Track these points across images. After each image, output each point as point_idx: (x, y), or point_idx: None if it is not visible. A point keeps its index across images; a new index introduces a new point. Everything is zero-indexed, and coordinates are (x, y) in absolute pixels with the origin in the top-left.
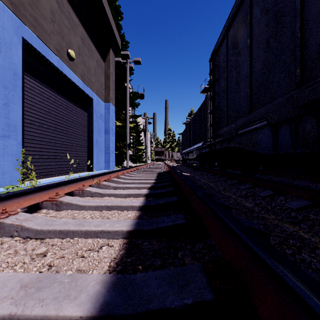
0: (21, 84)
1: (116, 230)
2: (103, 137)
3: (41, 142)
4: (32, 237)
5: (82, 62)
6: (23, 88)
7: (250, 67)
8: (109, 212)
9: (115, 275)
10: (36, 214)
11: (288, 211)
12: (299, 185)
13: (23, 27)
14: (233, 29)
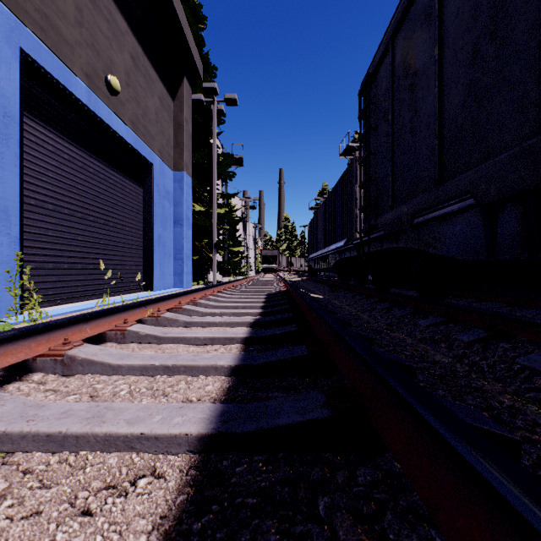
0: (17, 133)
1: (173, 433)
2: (172, 232)
3: (57, 240)
4: None
5: (133, 99)
6: (21, 141)
7: (439, 99)
8: (169, 379)
9: None
10: (16, 386)
11: (527, 374)
12: (540, 321)
13: (22, 30)
14: (405, 32)
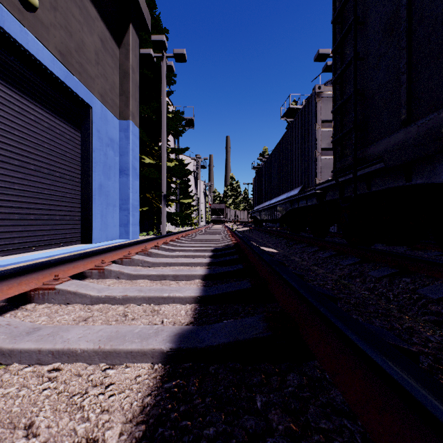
0: None
1: None
2: (117, 181)
3: None
4: None
5: (62, 27)
6: None
7: None
8: None
9: None
10: None
11: None
12: None
13: None
14: None
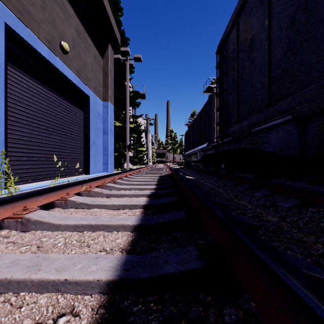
0: (3, 76)
1: (88, 279)
2: (101, 138)
3: (29, 143)
4: None
5: (77, 57)
6: (6, 81)
7: (268, 53)
8: (92, 234)
9: None
10: None
11: None
12: None
13: (6, 11)
14: (245, 12)
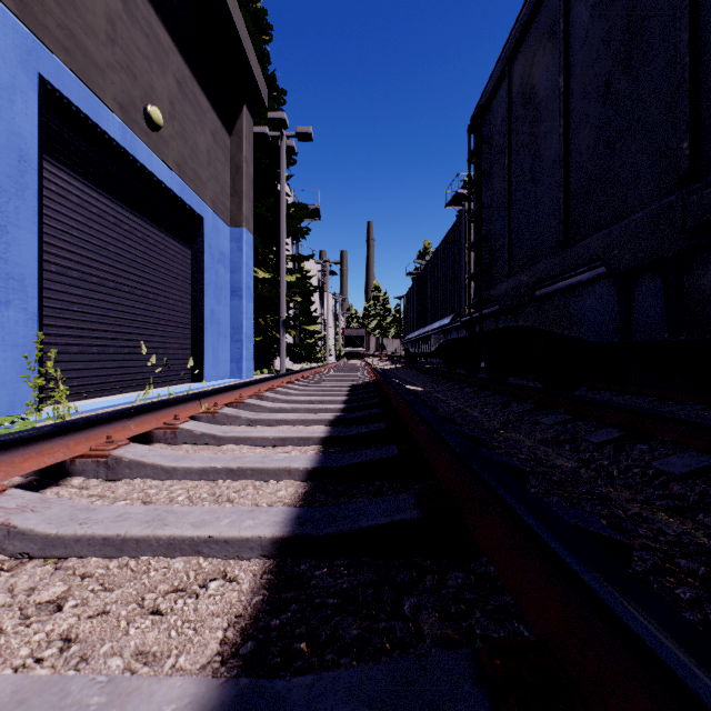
0: (36, 182)
1: (245, 536)
2: (228, 305)
3: (84, 316)
4: (35, 553)
5: (179, 135)
6: (41, 192)
7: (565, 142)
8: (234, 484)
9: (233, 682)
10: (55, 491)
11: (662, 480)
12: (685, 417)
13: (42, 51)
14: (525, 55)
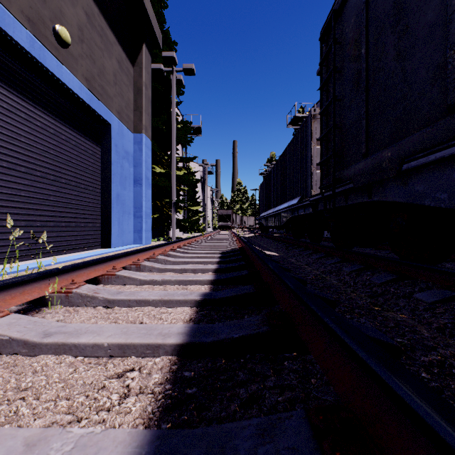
0: None
1: None
2: (132, 191)
3: None
4: None
5: (87, 56)
6: None
7: None
8: None
9: None
10: None
11: None
12: None
13: None
14: None
